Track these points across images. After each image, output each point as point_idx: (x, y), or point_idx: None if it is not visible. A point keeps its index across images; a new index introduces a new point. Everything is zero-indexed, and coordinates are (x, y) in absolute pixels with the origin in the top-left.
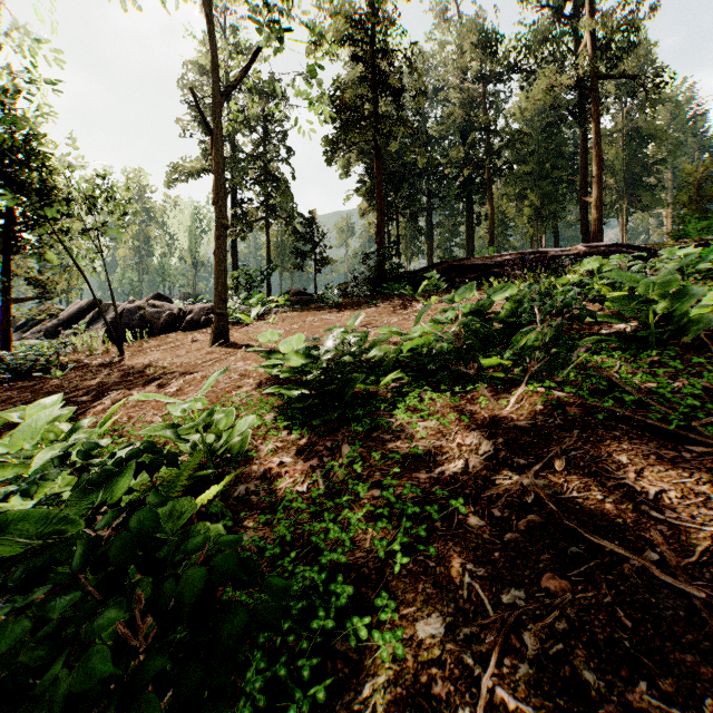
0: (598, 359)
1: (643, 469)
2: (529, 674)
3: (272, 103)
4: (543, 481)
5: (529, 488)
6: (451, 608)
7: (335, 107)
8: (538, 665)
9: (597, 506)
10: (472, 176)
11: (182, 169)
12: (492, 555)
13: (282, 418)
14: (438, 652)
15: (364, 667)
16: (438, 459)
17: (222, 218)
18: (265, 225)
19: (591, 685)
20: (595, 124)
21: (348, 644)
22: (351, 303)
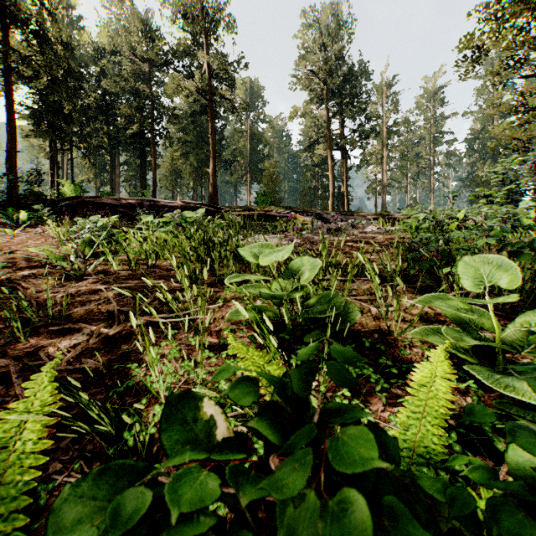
0: None
1: None
2: None
3: None
4: None
5: None
6: None
7: None
8: None
9: None
10: (141, 132)
11: None
12: None
13: None
14: None
15: None
16: None
17: None
18: None
19: None
20: (212, 122)
21: None
22: None
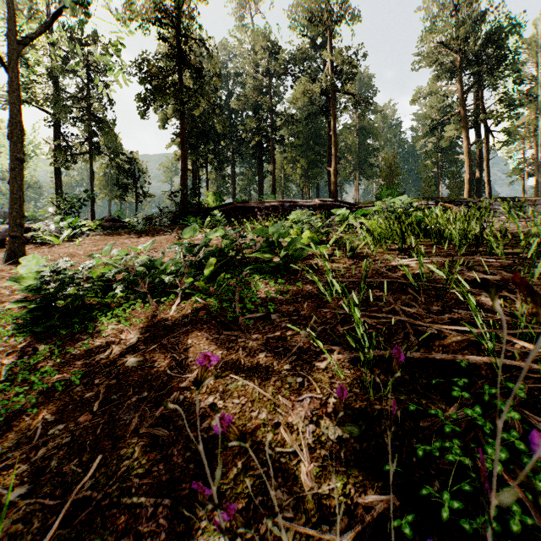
0: (249, 279)
1: (191, 347)
2: (23, 470)
3: (72, 60)
4: (140, 359)
5: (129, 364)
6: (13, 444)
7: (145, 73)
8: (33, 464)
9: (149, 370)
10: (261, 142)
11: None
12: (68, 407)
13: (17, 327)
14: None
15: None
16: (101, 350)
17: (18, 152)
18: (89, 158)
19: (50, 468)
20: (333, 120)
21: None
22: (154, 230)
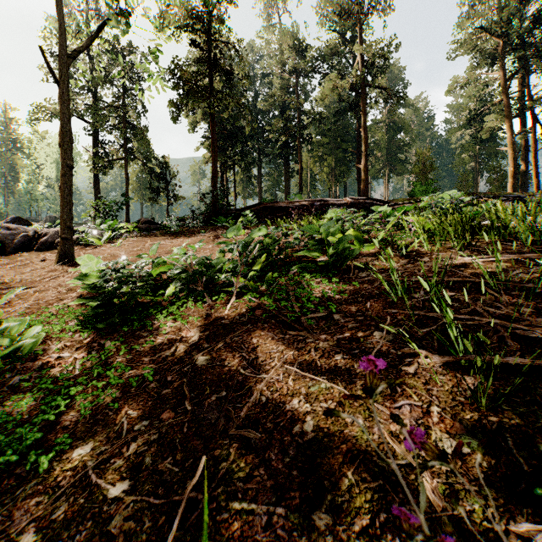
0: (298, 278)
1: (258, 346)
2: (119, 465)
3: (115, 70)
4: (207, 357)
5: (197, 362)
6: (103, 437)
7: (178, 78)
8: (127, 459)
9: (221, 369)
10: (288, 142)
11: (45, 109)
12: (148, 403)
13: (79, 323)
14: (77, 463)
15: (27, 480)
16: (164, 347)
17: (67, 159)
18: (124, 164)
19: (145, 464)
20: (363, 116)
21: (25, 468)
22: (187, 231)
